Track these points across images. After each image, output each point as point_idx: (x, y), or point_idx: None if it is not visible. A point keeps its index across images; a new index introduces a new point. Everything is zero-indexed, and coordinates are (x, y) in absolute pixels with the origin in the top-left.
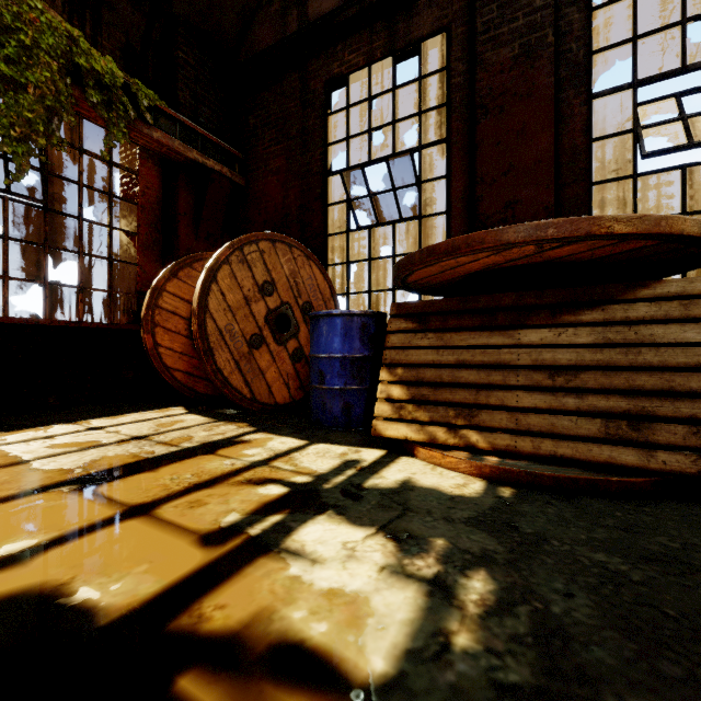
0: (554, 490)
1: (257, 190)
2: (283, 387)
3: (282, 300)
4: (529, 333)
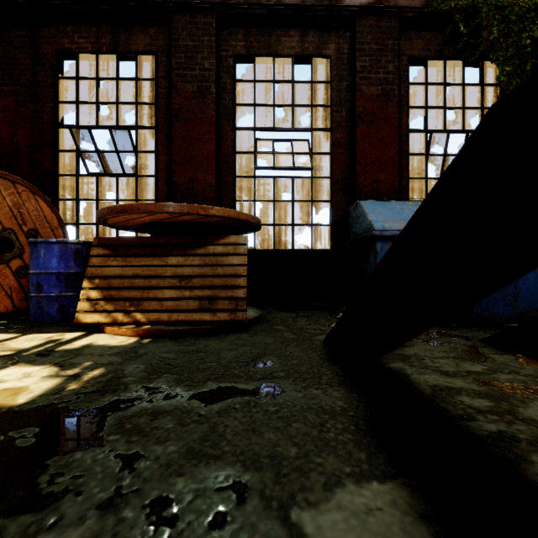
0: (173, 336)
1: None
2: (5, 298)
3: (4, 226)
4: (173, 259)
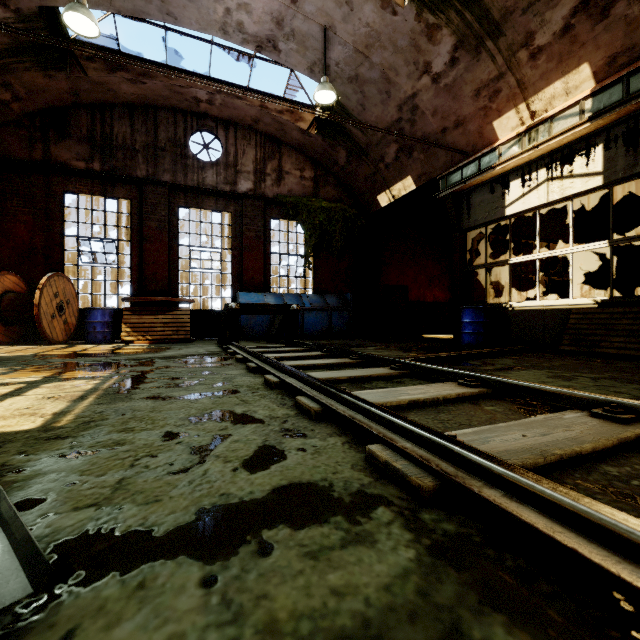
0: (164, 343)
1: (6, 228)
2: (61, 334)
3: (61, 299)
4: (160, 316)
